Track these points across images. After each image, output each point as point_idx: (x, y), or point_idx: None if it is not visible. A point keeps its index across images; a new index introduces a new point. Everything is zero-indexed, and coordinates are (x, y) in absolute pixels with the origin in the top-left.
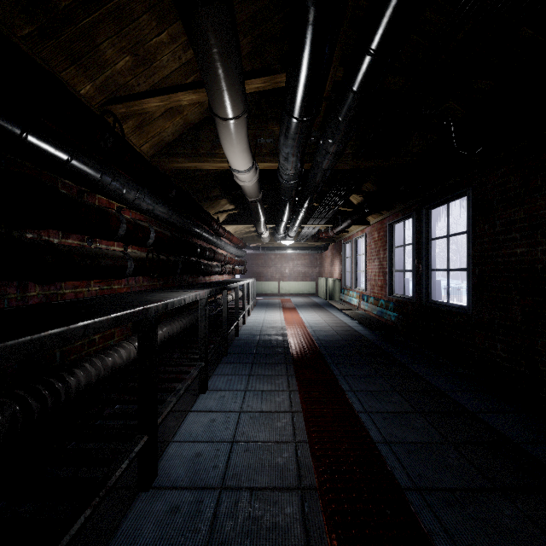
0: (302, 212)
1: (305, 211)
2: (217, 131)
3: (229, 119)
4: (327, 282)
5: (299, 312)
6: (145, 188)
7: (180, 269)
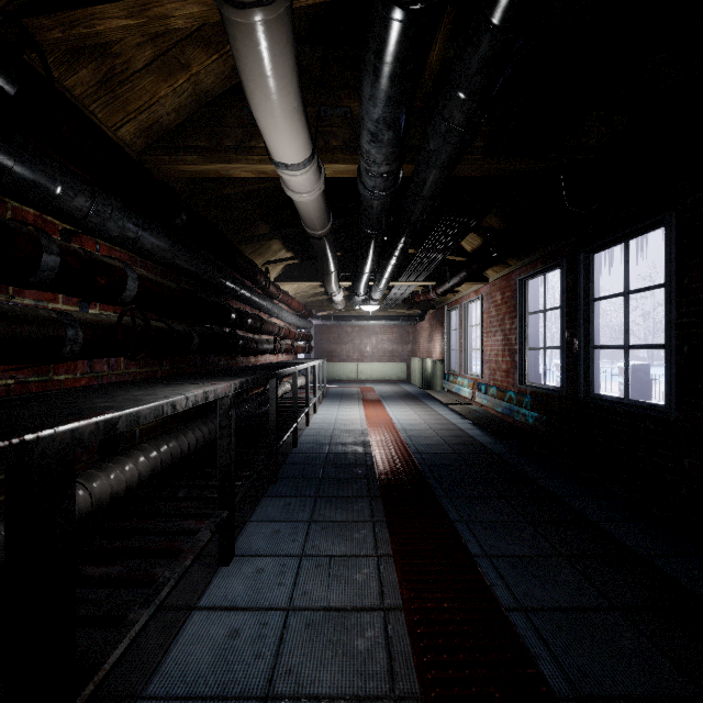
0: (394, 258)
1: (399, 256)
2: (235, 60)
3: (249, 6)
4: (423, 364)
5: (385, 407)
6: (114, 197)
7: (196, 345)
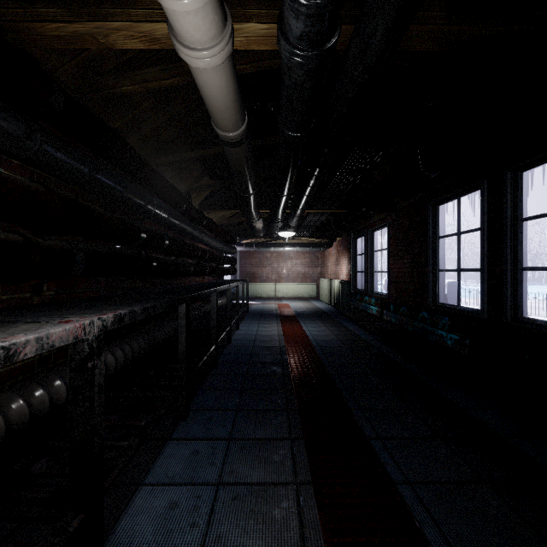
0: (313, 177)
1: (319, 175)
2: None
3: None
4: (331, 284)
5: (300, 322)
6: None
7: (82, 265)
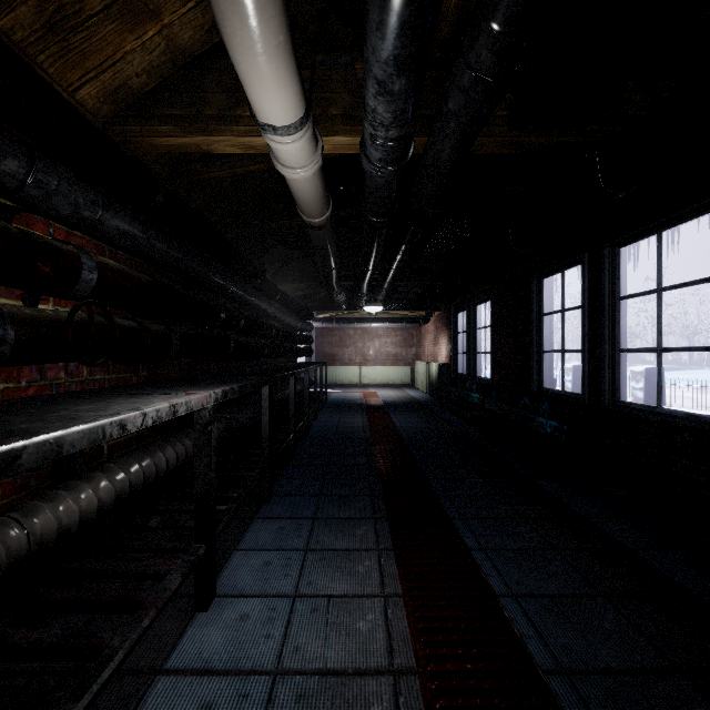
0: (400, 252)
1: (406, 250)
2: None
3: None
4: (428, 368)
5: (390, 413)
6: (63, 166)
7: (177, 347)
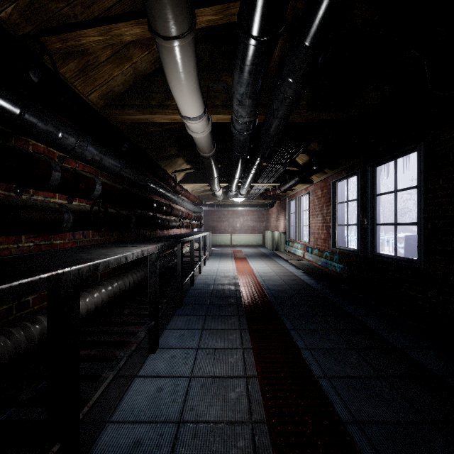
0: (253, 169)
1: (257, 168)
2: (162, 63)
3: (171, 39)
4: (273, 235)
5: (249, 262)
6: (89, 136)
7: (133, 223)
